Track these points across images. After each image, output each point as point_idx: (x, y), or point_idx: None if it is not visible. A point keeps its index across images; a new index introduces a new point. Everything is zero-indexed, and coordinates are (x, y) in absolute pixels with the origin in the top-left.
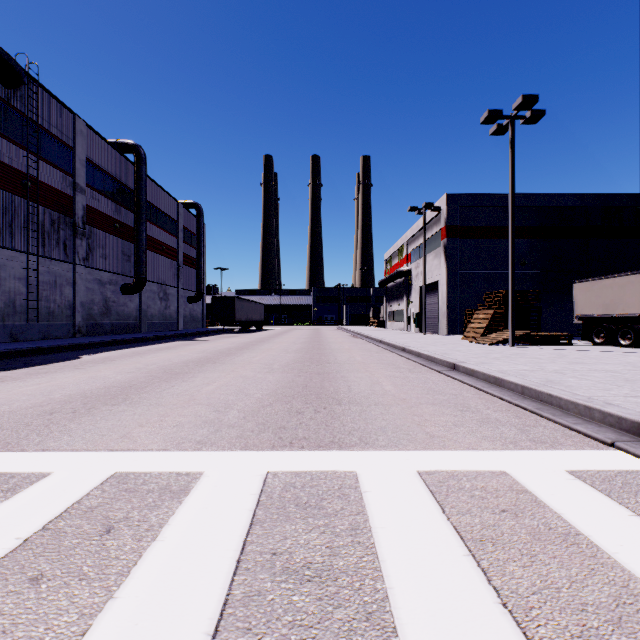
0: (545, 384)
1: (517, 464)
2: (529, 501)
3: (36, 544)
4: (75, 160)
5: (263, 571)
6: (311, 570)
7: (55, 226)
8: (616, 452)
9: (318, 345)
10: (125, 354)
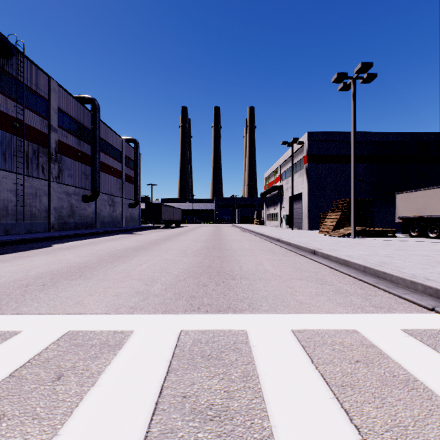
0: (380, 265)
1: (364, 324)
2: (376, 353)
3: (3, 389)
4: (50, 109)
5: (175, 411)
6: (212, 411)
7: (36, 154)
8: (436, 315)
9: (218, 237)
10: (84, 243)
